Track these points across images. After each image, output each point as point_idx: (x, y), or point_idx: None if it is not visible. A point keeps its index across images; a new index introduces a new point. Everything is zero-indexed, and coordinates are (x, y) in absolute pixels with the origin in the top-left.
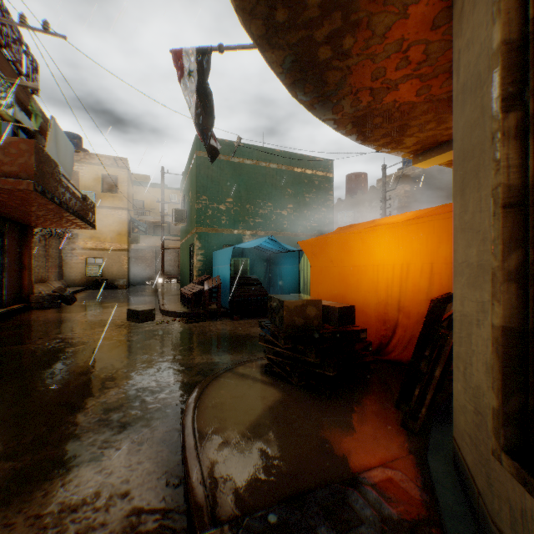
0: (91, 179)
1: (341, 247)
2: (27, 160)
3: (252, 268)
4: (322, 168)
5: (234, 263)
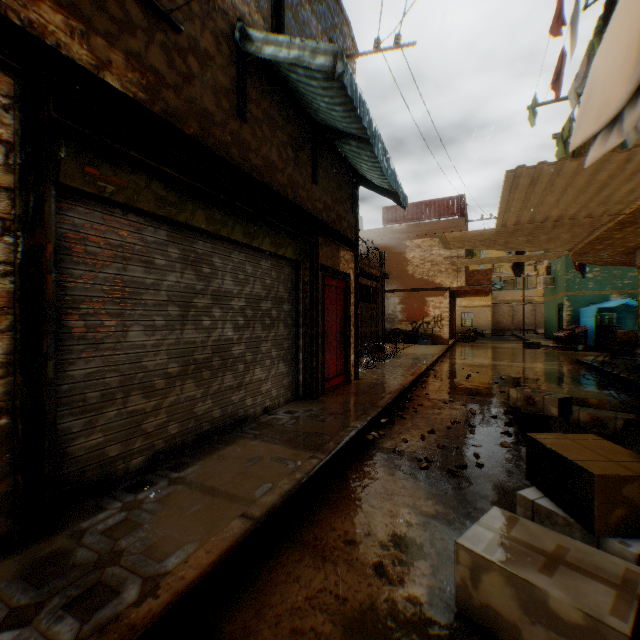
0: None
1: None
2: (488, 277)
3: (617, 320)
4: None
5: (599, 316)
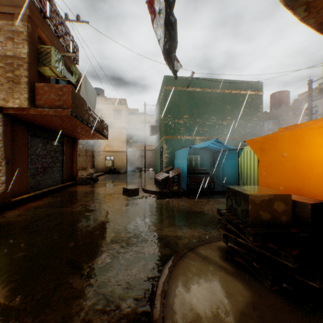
0: (107, 112)
1: (294, 142)
2: (66, 97)
3: (201, 162)
4: (253, 88)
5: (189, 158)
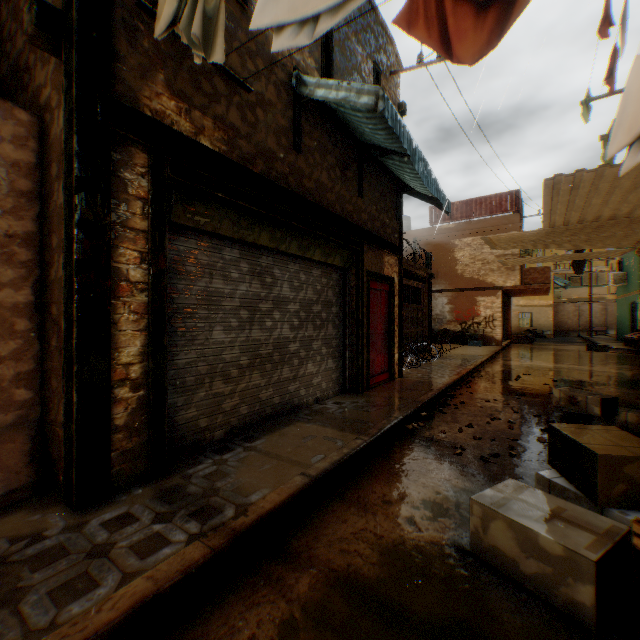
0: None
1: None
2: (546, 275)
3: None
4: None
5: None
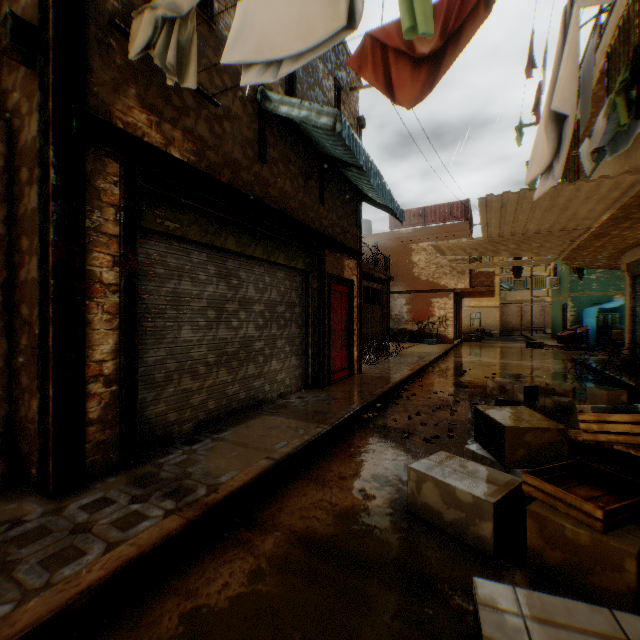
0: None
1: None
2: (491, 279)
3: (620, 320)
4: None
5: (601, 317)
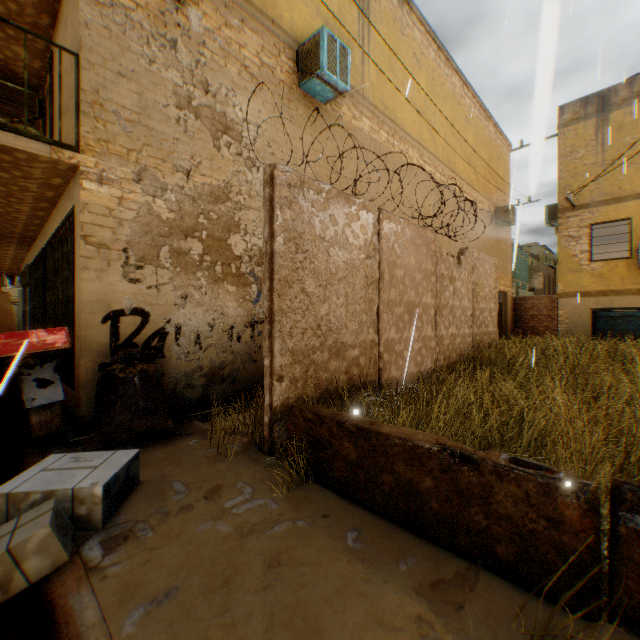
0: None
1: None
2: None
3: None
4: None
5: None
